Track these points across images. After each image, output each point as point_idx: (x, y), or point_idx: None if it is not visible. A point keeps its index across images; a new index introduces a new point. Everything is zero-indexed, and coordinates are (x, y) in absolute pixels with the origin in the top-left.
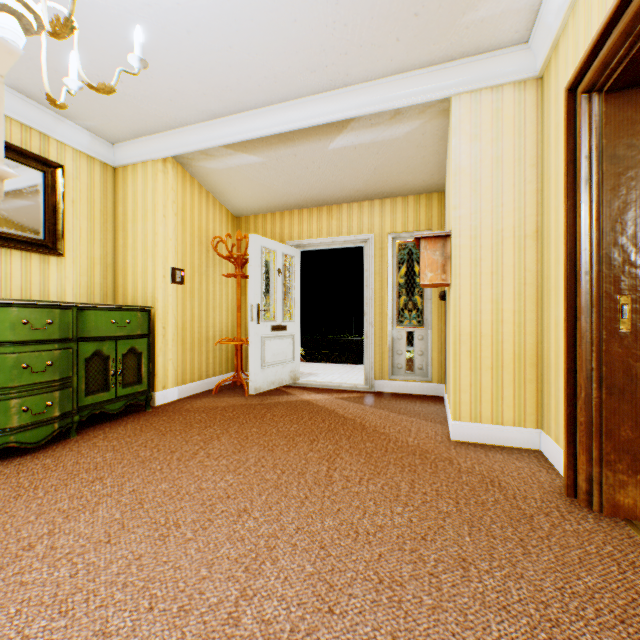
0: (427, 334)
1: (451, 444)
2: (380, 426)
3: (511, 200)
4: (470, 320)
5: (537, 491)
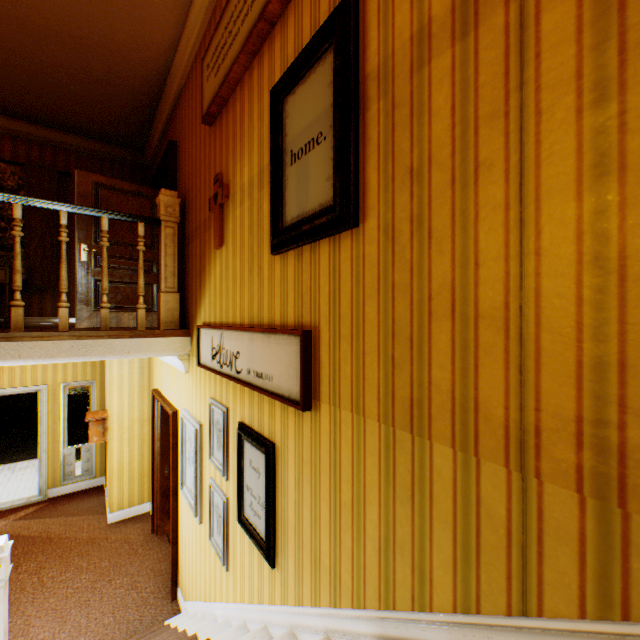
0: (93, 446)
1: (109, 527)
2: (64, 532)
3: (139, 405)
4: (119, 462)
5: (143, 536)
